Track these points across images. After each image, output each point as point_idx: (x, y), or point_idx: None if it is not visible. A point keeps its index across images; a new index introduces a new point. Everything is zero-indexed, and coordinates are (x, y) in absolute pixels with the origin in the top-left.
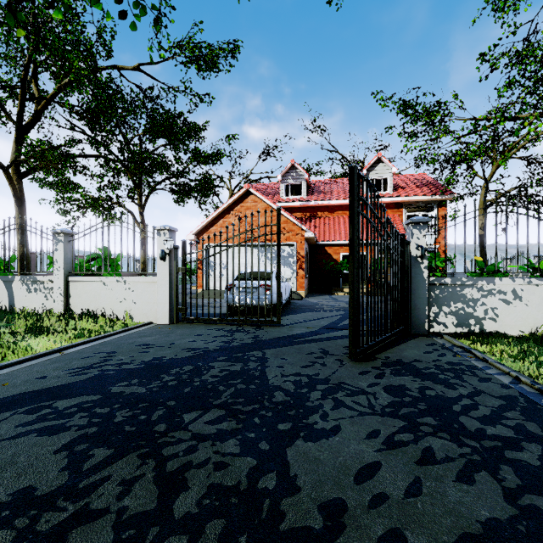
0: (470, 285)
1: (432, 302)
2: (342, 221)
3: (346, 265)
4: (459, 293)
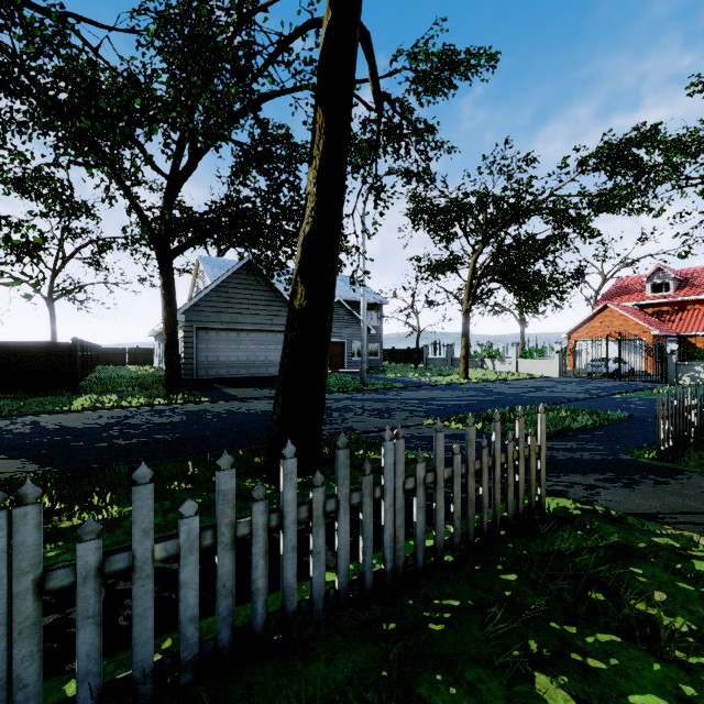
0: (697, 365)
1: (678, 372)
2: None
3: (703, 353)
4: (691, 368)
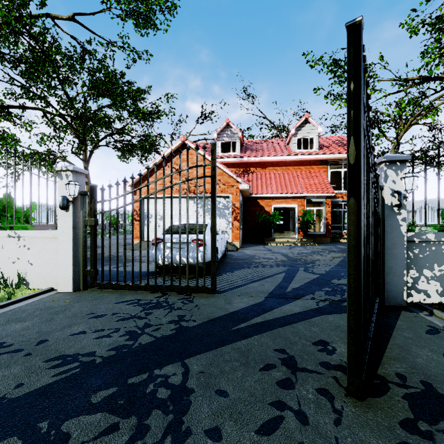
0: None
1: (410, 264)
2: (273, 176)
3: (278, 217)
4: None
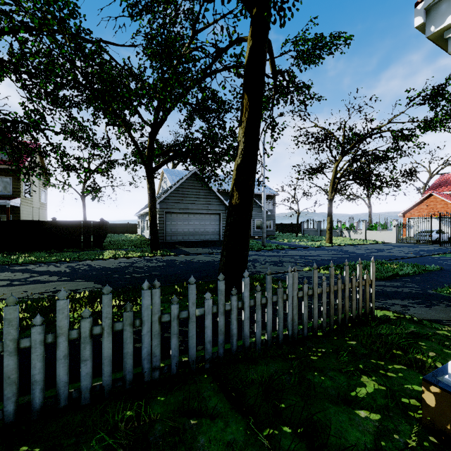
0: None
1: None
2: None
3: None
4: None
